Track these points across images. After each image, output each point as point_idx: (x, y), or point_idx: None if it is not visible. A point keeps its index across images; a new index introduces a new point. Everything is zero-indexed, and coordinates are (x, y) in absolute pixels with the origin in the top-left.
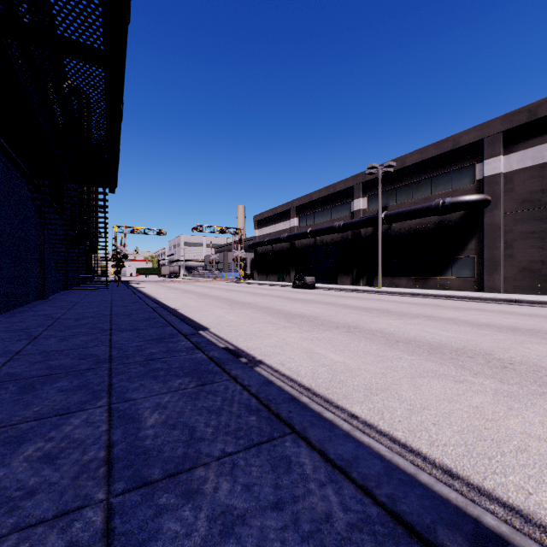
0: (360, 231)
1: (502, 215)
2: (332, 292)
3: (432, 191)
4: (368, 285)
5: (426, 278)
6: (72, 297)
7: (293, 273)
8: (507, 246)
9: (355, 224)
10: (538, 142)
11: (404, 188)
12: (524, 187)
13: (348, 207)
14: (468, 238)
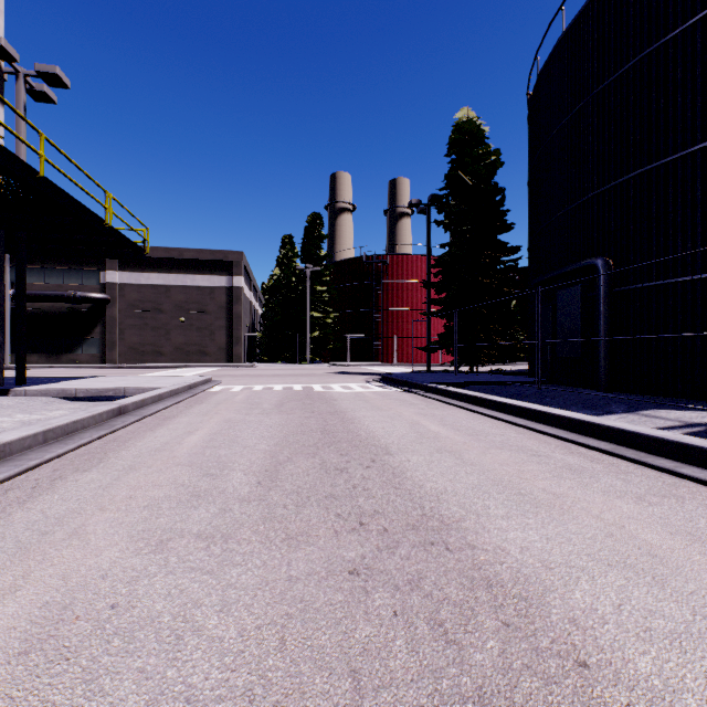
0: None
1: (118, 312)
2: None
3: (65, 281)
4: None
5: (59, 354)
6: None
7: None
8: (122, 333)
9: None
10: (138, 270)
11: (36, 271)
12: (131, 296)
13: None
14: (96, 325)
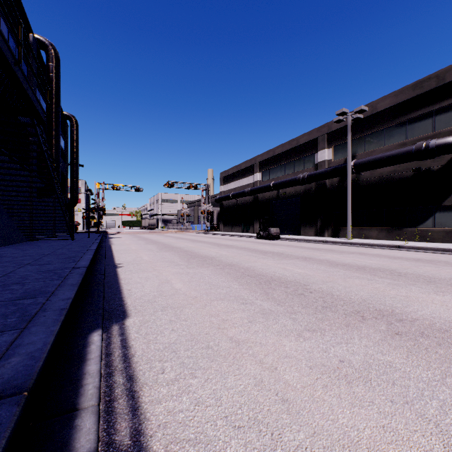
0: (325, 182)
1: None
2: (300, 244)
3: (408, 136)
4: (334, 236)
5: (401, 228)
6: (17, 248)
7: (256, 225)
8: None
9: (320, 174)
10: None
11: (375, 135)
12: None
13: (311, 159)
14: None
